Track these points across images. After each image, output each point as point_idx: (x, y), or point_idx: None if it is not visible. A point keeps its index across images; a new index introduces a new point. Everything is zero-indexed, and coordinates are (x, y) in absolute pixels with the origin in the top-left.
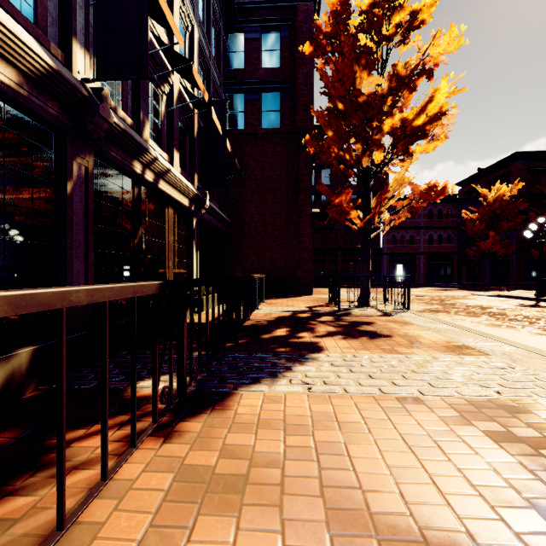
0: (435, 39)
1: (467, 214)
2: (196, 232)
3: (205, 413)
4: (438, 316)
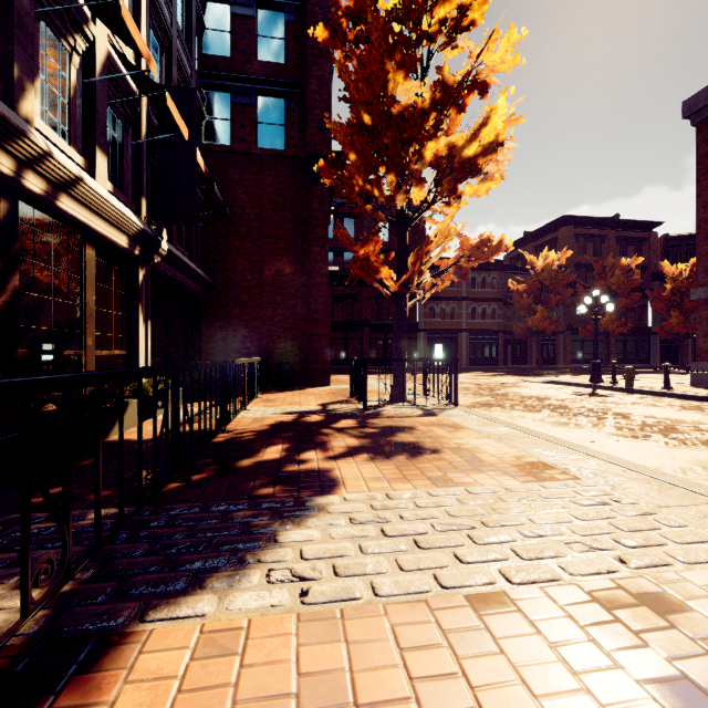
0: (490, 42)
1: (513, 284)
2: (145, 291)
3: None
4: (493, 412)
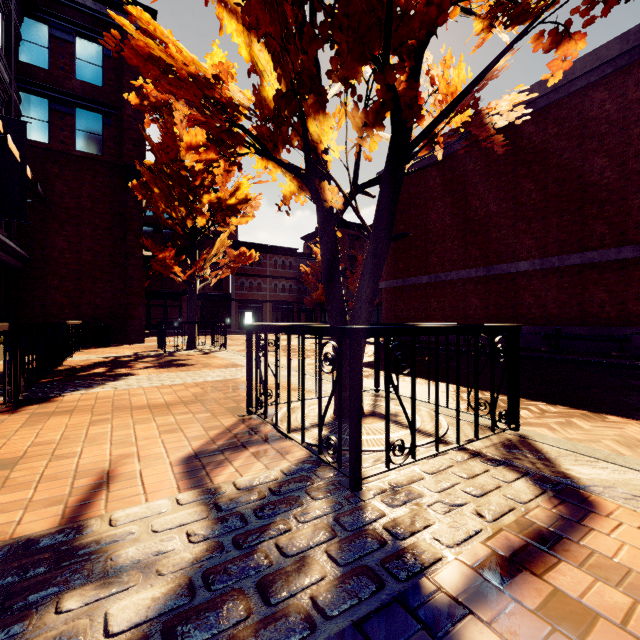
0: None
1: (304, 268)
2: None
3: (38, 404)
4: None
